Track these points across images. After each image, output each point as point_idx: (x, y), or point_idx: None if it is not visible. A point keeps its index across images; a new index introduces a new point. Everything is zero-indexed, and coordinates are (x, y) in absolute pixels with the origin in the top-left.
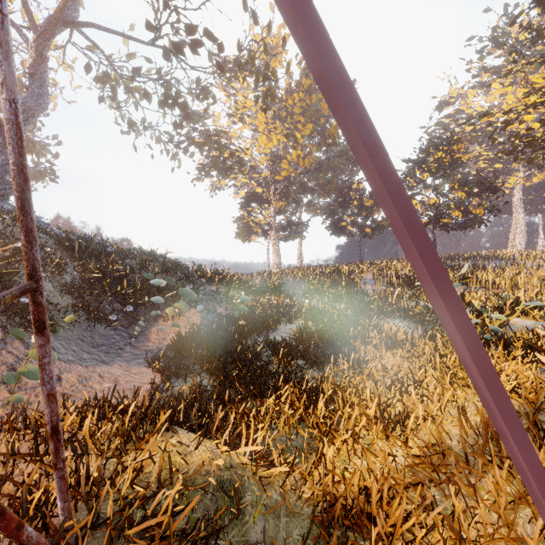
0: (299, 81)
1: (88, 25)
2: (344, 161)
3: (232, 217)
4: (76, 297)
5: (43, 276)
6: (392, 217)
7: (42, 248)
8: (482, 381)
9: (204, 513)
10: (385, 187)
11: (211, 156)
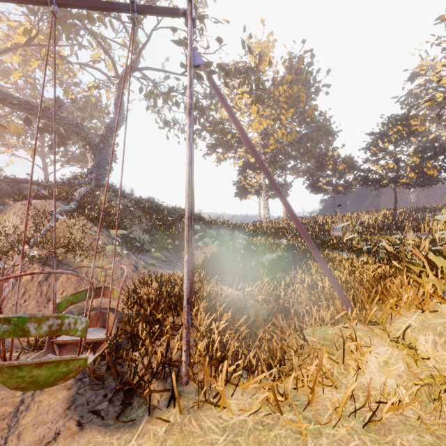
0: (283, 76)
1: (146, 69)
2: (321, 133)
3: (232, 181)
4: (149, 235)
5: (132, 223)
6: (284, 206)
7: (128, 208)
8: (309, 246)
9: (234, 302)
10: (281, 200)
11: (218, 139)
